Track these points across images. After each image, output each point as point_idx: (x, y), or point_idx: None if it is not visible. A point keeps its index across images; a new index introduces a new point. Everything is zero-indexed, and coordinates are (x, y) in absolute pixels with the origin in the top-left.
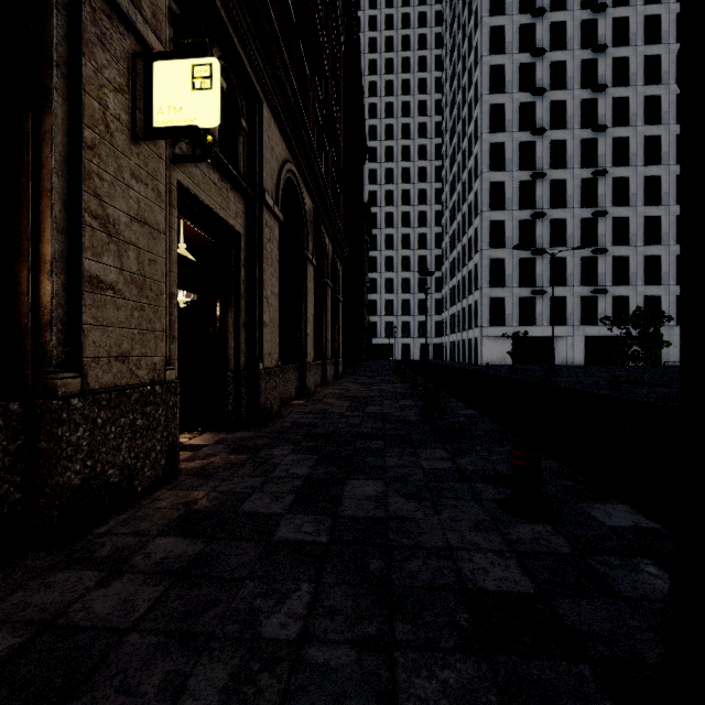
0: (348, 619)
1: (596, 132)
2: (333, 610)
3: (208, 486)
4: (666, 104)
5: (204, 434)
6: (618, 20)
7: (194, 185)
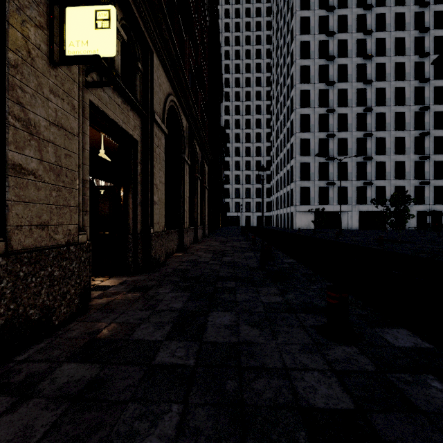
0: (209, 440)
1: (366, 84)
2: (197, 431)
3: (109, 318)
4: (408, 68)
5: (112, 278)
6: (379, 15)
7: (102, 104)
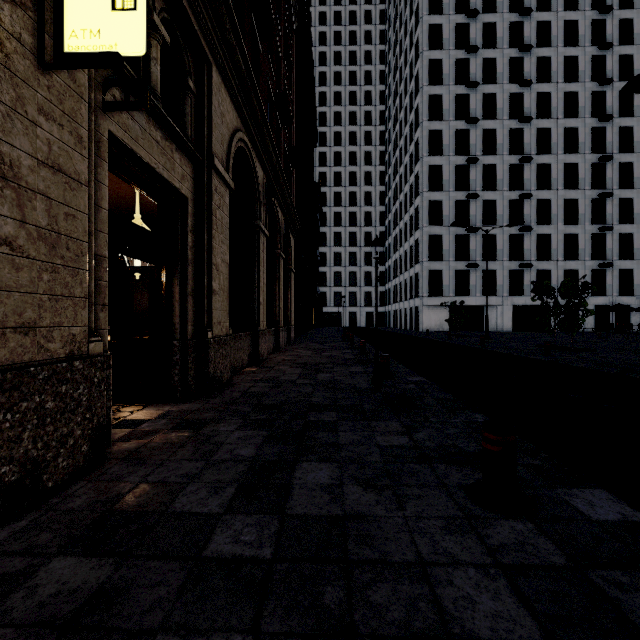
0: None
1: (522, 123)
2: None
3: (138, 474)
4: (583, 99)
5: (147, 407)
6: (541, 23)
7: (131, 139)
